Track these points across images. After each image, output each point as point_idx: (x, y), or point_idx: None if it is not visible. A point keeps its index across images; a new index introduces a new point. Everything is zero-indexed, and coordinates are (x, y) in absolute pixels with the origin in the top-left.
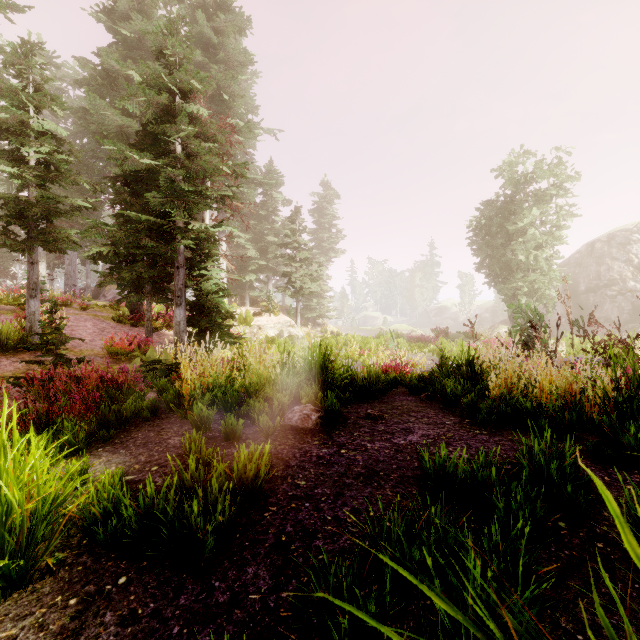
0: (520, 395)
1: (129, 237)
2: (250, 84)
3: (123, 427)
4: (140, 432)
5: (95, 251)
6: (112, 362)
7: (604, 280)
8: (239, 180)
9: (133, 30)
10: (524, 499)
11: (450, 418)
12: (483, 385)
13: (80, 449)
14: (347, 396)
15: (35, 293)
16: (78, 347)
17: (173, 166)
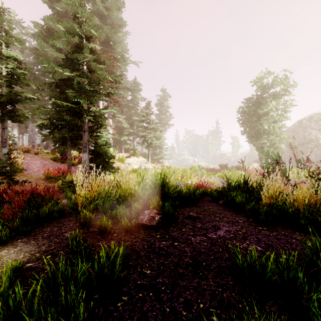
0: (281, 203)
1: (57, 114)
2: (124, 38)
3: (40, 223)
4: (49, 227)
5: (40, 122)
6: (48, 182)
7: (307, 139)
8: (118, 87)
9: (62, 7)
10: (317, 291)
11: (240, 218)
12: (253, 196)
13: (4, 241)
14: (177, 203)
15: (5, 144)
16: (30, 174)
17: (82, 77)
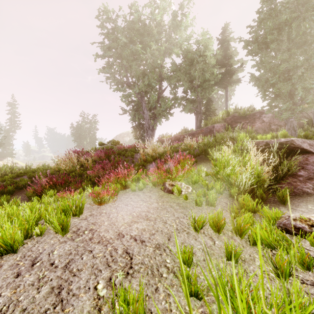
0: None
1: None
2: None
3: None
4: None
5: None
6: None
7: None
8: None
9: None
10: None
11: None
12: None
13: None
14: None
15: None
16: None
17: None
